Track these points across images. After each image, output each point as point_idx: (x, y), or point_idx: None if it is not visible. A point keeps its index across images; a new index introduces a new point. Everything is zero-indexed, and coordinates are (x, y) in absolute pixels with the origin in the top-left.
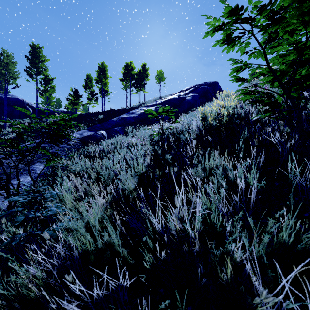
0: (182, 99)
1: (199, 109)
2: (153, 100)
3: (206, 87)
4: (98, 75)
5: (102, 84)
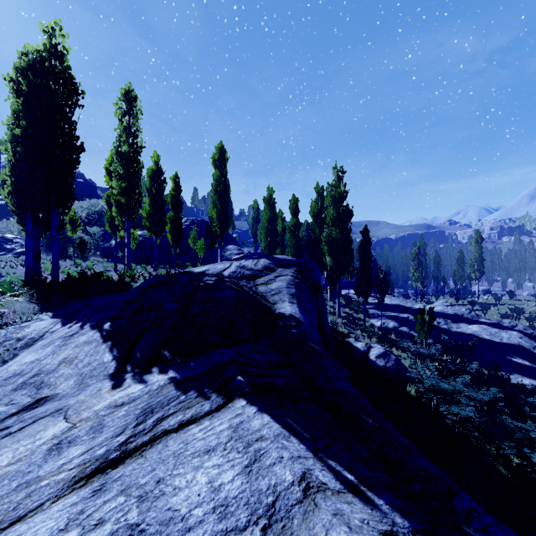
0: None
1: None
2: None
3: None
4: None
5: None
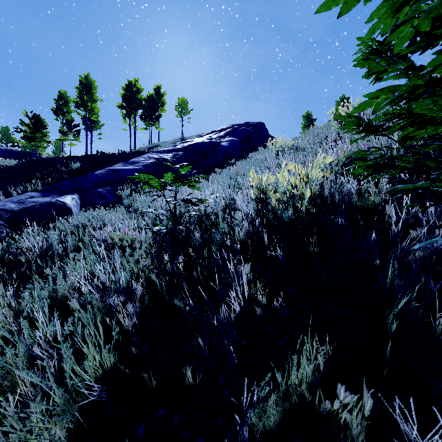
0: (215, 144)
1: (251, 179)
2: (171, 143)
3: (248, 129)
4: (78, 94)
5: (87, 110)
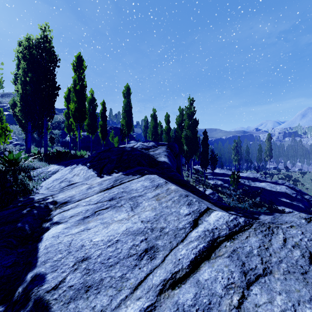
0: None
1: None
2: None
3: None
4: None
5: None
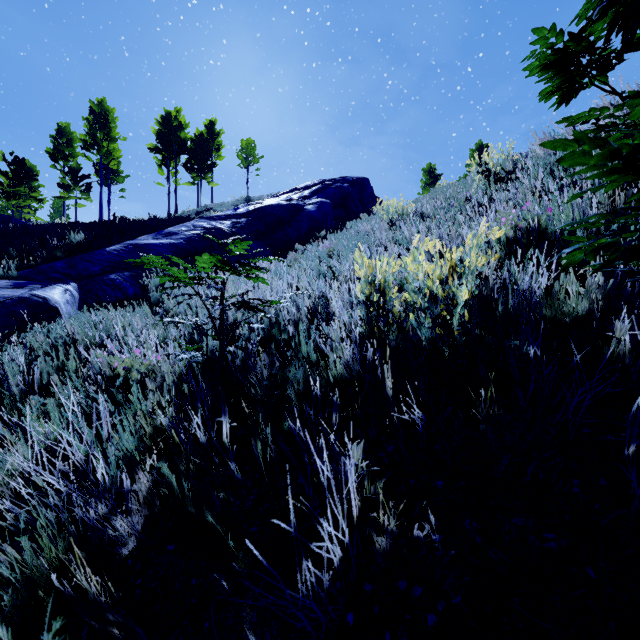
0: (297, 208)
1: (357, 267)
2: (231, 205)
3: (345, 187)
4: (88, 129)
5: (101, 153)
